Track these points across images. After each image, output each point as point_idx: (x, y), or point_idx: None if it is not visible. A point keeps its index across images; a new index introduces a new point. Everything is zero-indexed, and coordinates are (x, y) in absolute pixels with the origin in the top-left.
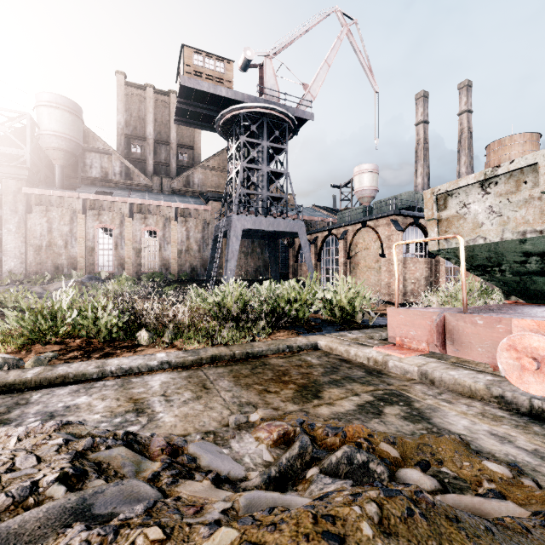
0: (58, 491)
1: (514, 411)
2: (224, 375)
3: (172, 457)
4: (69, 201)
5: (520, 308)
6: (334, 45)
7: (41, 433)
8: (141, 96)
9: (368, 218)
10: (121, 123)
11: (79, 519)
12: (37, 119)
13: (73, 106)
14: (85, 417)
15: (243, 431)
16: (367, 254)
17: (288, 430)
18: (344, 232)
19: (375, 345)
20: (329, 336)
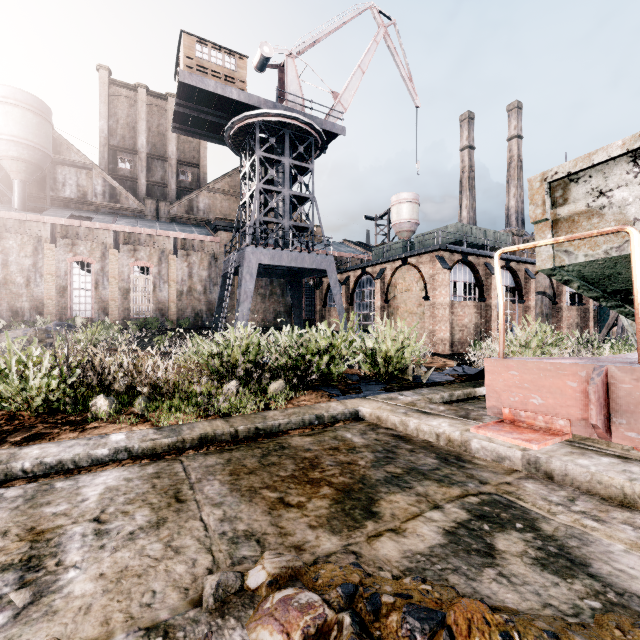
0: None
1: None
2: (215, 469)
3: None
4: (32, 226)
5: None
6: (369, 48)
7: None
8: (131, 99)
9: (409, 254)
10: (104, 131)
11: None
12: None
13: (39, 105)
14: None
15: (231, 619)
16: (408, 296)
17: (325, 622)
18: (381, 271)
19: (442, 413)
20: (375, 400)
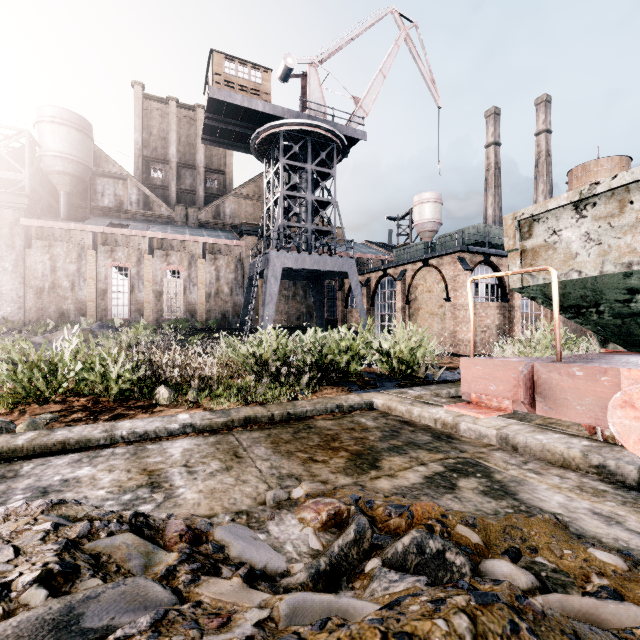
0: (36, 597)
1: (619, 484)
2: (260, 440)
3: (193, 546)
4: (76, 235)
5: (625, 357)
6: (390, 52)
7: (24, 516)
8: (163, 111)
9: (430, 255)
10: (138, 143)
11: (62, 635)
12: (38, 138)
13: (81, 123)
14: (87, 494)
15: (284, 510)
16: (429, 297)
17: (340, 509)
18: (402, 272)
19: (443, 404)
20: (387, 394)
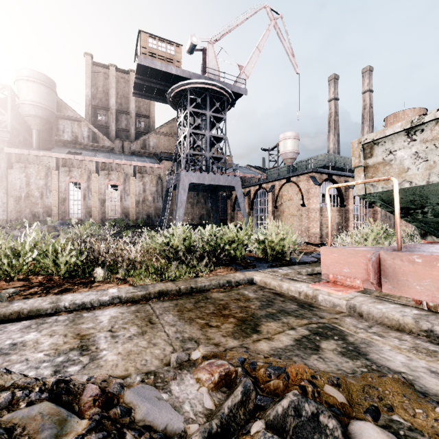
0: None
1: None
2: (169, 309)
3: (104, 409)
4: (44, 159)
5: None
6: (264, 34)
7: None
8: (106, 74)
9: (291, 175)
10: (89, 96)
11: None
12: (17, 91)
13: (48, 81)
14: (28, 356)
15: (185, 371)
16: (290, 204)
17: (229, 371)
18: (272, 186)
19: (304, 280)
20: (263, 272)
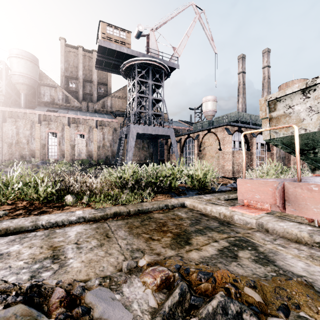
0: None
1: None
2: (122, 226)
3: (69, 309)
4: (30, 115)
5: None
6: (191, 25)
7: None
8: (75, 53)
9: (211, 127)
10: (63, 69)
11: None
12: (9, 65)
13: (32, 58)
14: (11, 264)
15: (133, 275)
16: (211, 148)
17: (168, 275)
18: (197, 136)
19: (223, 204)
20: (192, 198)
